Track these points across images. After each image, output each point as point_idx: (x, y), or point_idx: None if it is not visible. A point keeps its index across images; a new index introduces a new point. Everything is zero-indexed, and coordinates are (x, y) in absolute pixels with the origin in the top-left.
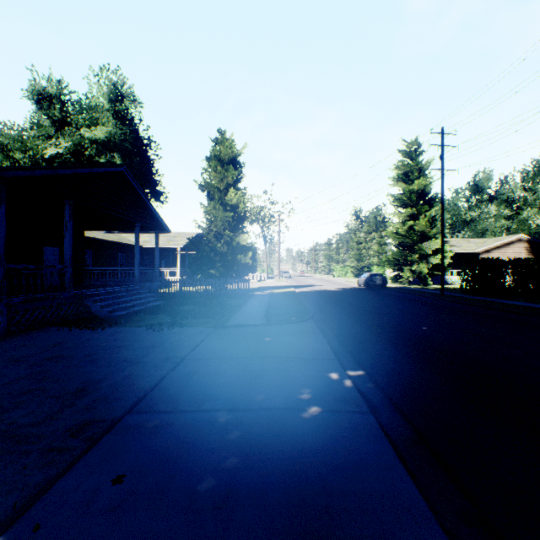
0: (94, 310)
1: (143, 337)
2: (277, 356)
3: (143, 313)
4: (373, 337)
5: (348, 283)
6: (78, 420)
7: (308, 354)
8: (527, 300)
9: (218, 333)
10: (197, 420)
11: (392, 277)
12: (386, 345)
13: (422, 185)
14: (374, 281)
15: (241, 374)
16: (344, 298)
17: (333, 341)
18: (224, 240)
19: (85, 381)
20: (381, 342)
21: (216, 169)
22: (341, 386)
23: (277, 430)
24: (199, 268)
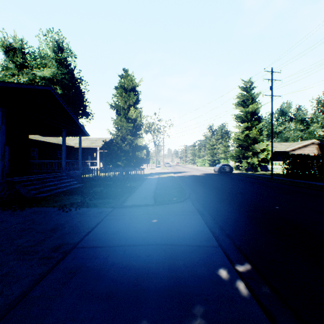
0: (23, 192)
1: (50, 219)
2: (163, 243)
3: (64, 194)
4: (241, 217)
5: (206, 170)
6: None
7: (191, 240)
8: None
9: (114, 214)
10: None
11: (235, 166)
12: (256, 226)
13: (254, 108)
14: (224, 169)
15: (125, 273)
16: (207, 181)
17: (210, 222)
18: (127, 142)
19: None
20: (251, 222)
21: (121, 94)
22: (237, 295)
23: None
24: (110, 161)
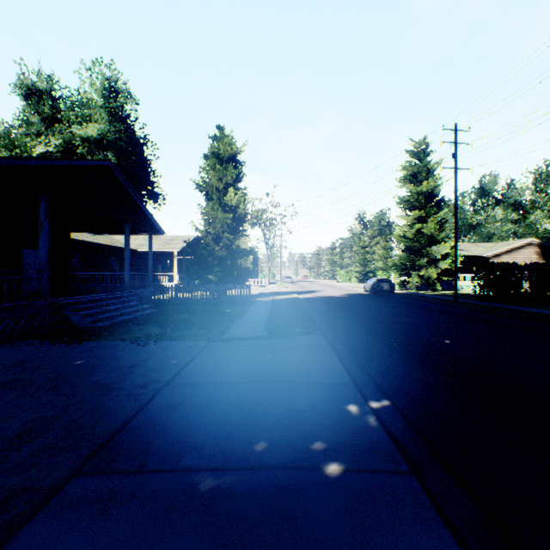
0: (74, 320)
1: (124, 354)
2: (281, 380)
3: (131, 323)
4: (391, 352)
5: (353, 288)
6: (2, 489)
7: (318, 377)
8: (547, 307)
9: (212, 348)
10: (170, 489)
11: (399, 282)
12: (408, 364)
13: (430, 186)
14: (381, 287)
15: (236, 407)
16: (351, 305)
17: (346, 358)
18: (223, 243)
19: (34, 419)
20: (402, 359)
21: (214, 167)
22: (364, 425)
23: (283, 511)
24: (196, 273)
